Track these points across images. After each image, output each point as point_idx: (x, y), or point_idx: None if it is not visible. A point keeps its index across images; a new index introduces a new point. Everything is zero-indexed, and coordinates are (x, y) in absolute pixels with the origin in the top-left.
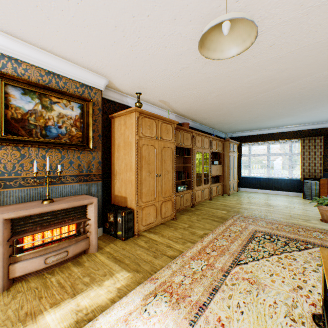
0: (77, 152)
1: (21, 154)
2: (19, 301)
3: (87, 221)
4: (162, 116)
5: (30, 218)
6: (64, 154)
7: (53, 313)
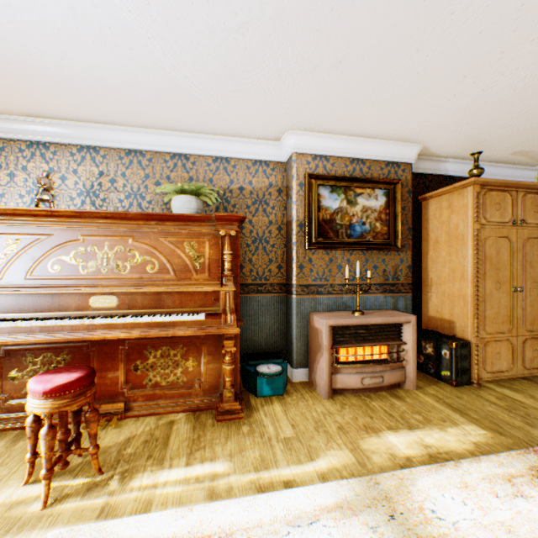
0: (381, 254)
1: (329, 258)
2: (350, 412)
3: (402, 345)
4: (526, 182)
5: (346, 328)
6: (367, 256)
7: (394, 436)
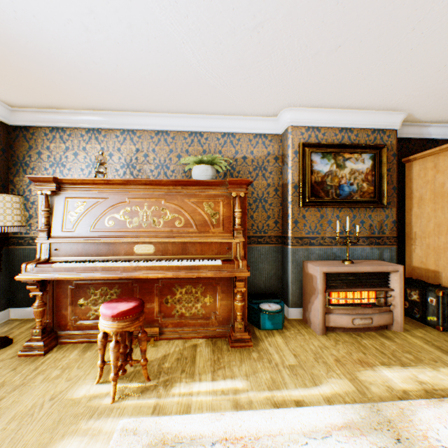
0: (367, 211)
1: (320, 214)
2: (343, 347)
3: (389, 291)
4: None
5: (338, 275)
6: (354, 213)
7: (388, 371)
